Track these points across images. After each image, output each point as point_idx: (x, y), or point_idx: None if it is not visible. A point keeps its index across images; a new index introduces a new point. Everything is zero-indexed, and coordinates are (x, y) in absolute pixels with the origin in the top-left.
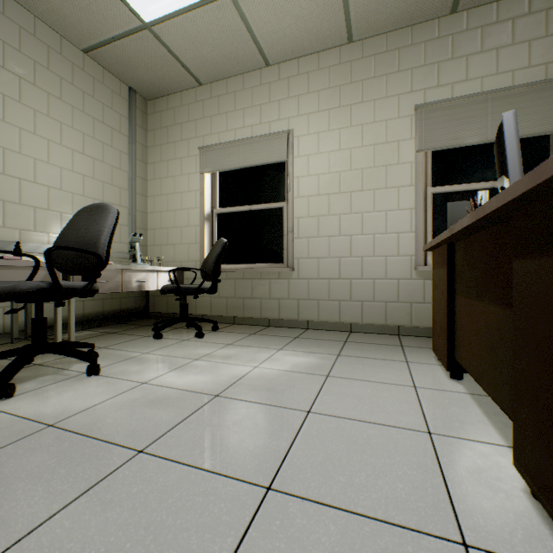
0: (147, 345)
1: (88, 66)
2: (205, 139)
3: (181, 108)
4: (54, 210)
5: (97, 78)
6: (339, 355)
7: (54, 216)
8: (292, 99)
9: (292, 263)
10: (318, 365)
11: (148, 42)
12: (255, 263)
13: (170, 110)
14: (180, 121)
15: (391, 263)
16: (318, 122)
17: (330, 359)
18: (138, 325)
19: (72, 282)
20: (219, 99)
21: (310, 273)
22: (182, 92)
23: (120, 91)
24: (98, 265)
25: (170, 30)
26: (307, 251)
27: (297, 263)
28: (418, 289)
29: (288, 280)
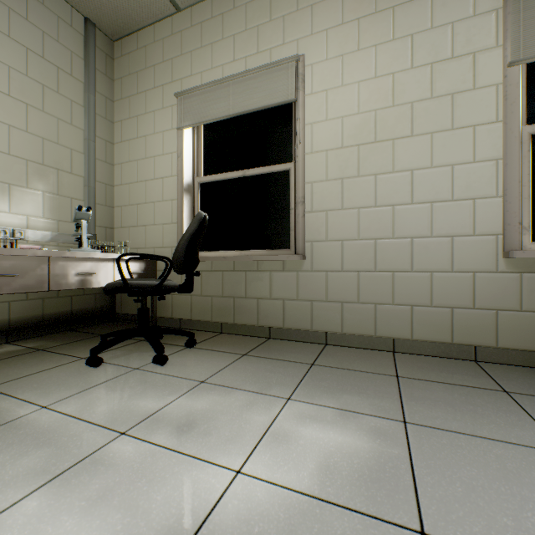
0: (66, 381)
1: None
2: (183, 83)
3: (153, 46)
4: None
5: None
6: (406, 423)
7: None
8: (303, 12)
9: (303, 249)
10: (378, 470)
11: None
12: (250, 250)
13: (141, 50)
14: (152, 63)
15: (462, 247)
16: (341, 39)
17: (395, 441)
18: (91, 334)
19: None
20: (201, 27)
21: (330, 262)
22: (155, 25)
23: (71, 20)
24: None
25: None
26: (324, 231)
27: (310, 249)
28: (510, 287)
29: (296, 272)
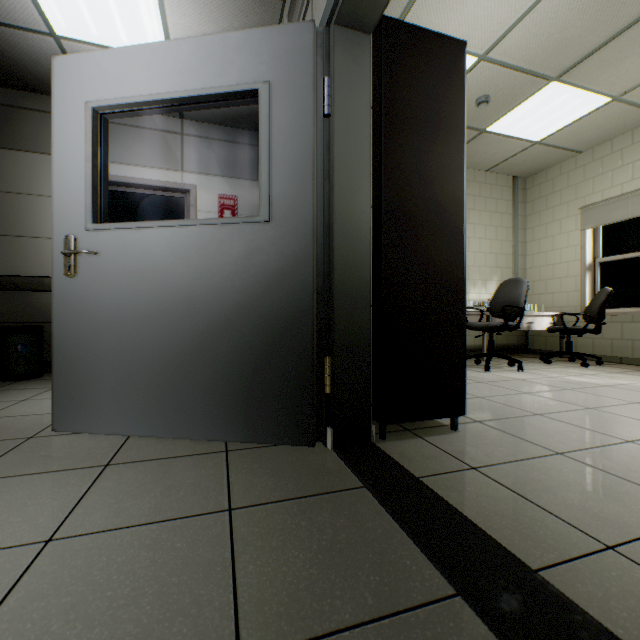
0: (540, 365)
1: (487, 178)
2: (585, 199)
3: (558, 177)
4: (470, 279)
5: (492, 183)
6: None
7: (470, 283)
8: None
9: None
10: None
11: (534, 150)
12: None
13: (548, 181)
14: (557, 188)
15: None
16: None
17: None
18: (522, 356)
19: (510, 323)
20: (601, 161)
21: None
22: (560, 164)
23: (506, 183)
24: (520, 314)
25: (555, 137)
26: None
27: None
28: None
29: None
